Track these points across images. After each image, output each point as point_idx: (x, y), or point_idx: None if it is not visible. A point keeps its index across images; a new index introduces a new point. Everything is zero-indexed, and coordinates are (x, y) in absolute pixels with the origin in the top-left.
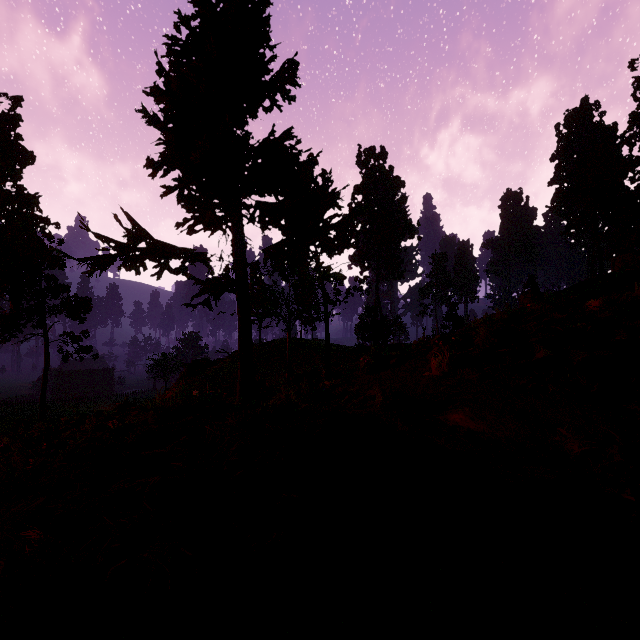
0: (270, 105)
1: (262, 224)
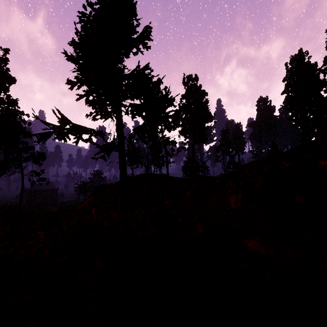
0: (137, 51)
1: (132, 115)
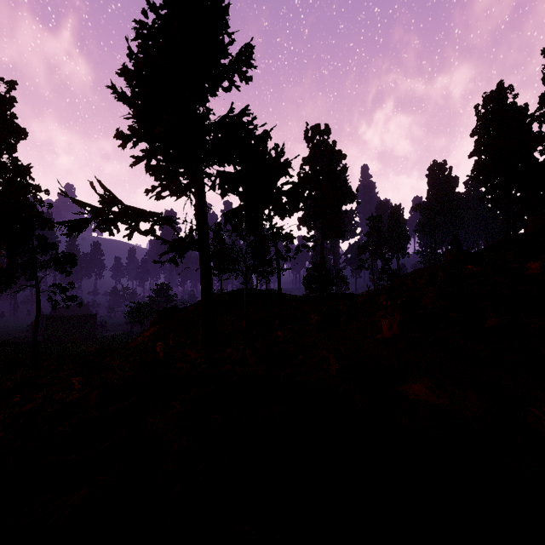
0: (229, 85)
1: (222, 191)
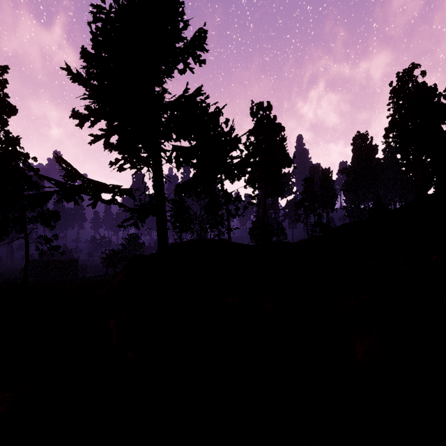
0: (184, 67)
1: (177, 165)
